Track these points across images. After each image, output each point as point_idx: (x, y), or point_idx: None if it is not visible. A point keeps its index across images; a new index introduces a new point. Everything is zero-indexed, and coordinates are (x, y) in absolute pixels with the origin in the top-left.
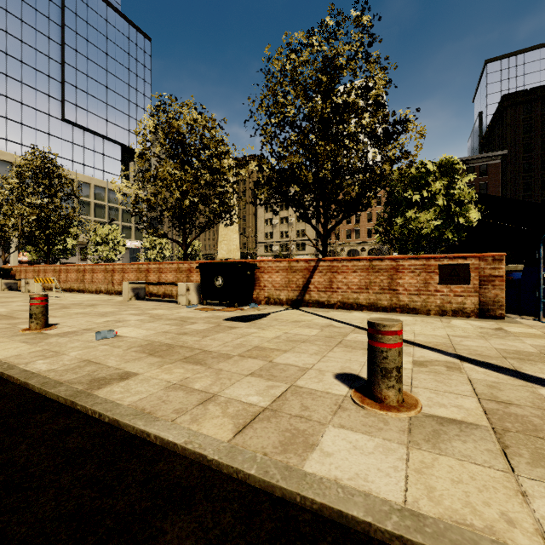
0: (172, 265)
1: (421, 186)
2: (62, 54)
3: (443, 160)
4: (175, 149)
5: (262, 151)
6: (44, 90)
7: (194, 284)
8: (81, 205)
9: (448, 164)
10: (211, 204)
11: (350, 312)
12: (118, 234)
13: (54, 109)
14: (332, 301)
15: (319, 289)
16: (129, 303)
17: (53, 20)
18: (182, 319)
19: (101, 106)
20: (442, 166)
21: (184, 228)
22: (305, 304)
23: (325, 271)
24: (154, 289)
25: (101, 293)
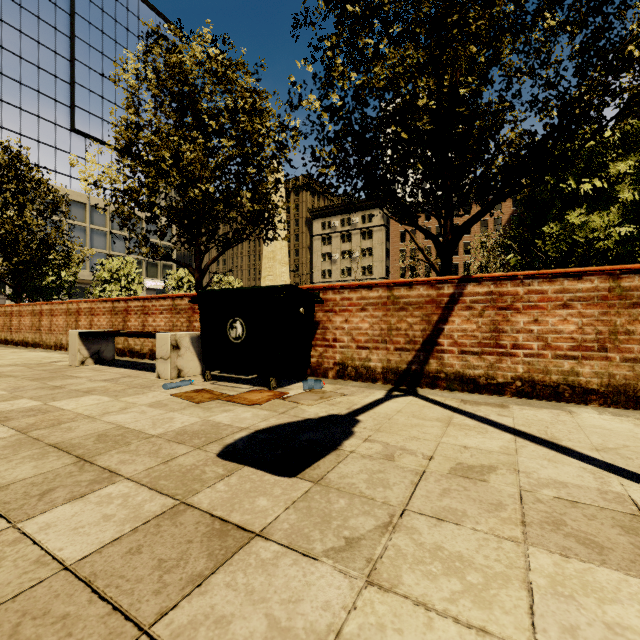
0: (164, 300)
1: (591, 171)
2: (72, 48)
3: (631, 125)
4: (181, 111)
5: (328, 78)
6: (49, 93)
7: (191, 336)
8: (95, 236)
9: (639, 131)
10: (242, 207)
11: (562, 408)
12: (133, 269)
13: (62, 117)
14: (500, 376)
15: (465, 349)
16: (67, 373)
17: (60, 7)
18: (91, 449)
19: (121, 114)
20: (625, 137)
21: (197, 243)
22: (428, 381)
23: (481, 305)
24: (136, 343)
25: (62, 349)
